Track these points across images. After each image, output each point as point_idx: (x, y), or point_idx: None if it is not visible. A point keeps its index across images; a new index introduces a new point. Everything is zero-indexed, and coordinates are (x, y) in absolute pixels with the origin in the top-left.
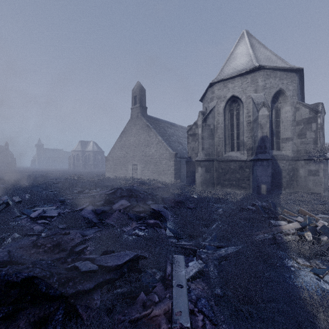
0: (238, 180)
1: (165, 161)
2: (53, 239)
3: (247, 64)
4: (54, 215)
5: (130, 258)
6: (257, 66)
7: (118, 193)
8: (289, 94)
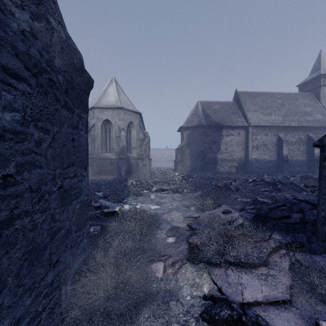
0: (110, 170)
1: None
2: None
3: (115, 102)
4: None
5: None
6: (120, 107)
7: None
8: (135, 124)
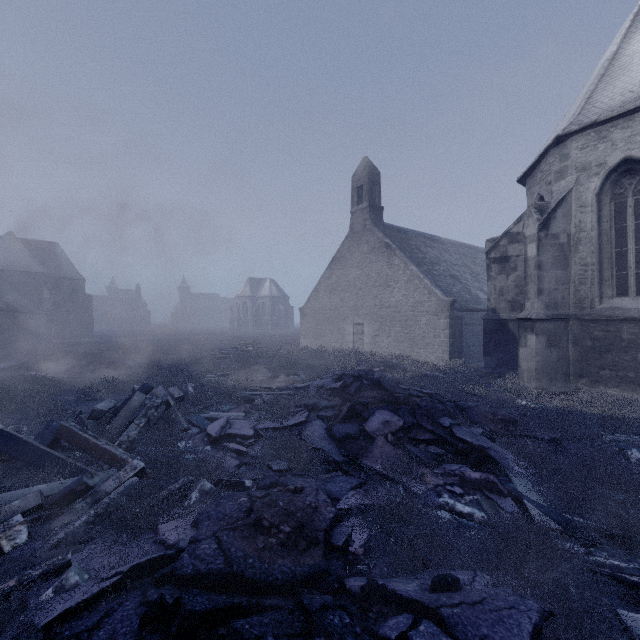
0: None
1: (426, 318)
2: (277, 504)
3: None
4: (249, 433)
5: (535, 627)
6: None
7: (354, 388)
8: None
